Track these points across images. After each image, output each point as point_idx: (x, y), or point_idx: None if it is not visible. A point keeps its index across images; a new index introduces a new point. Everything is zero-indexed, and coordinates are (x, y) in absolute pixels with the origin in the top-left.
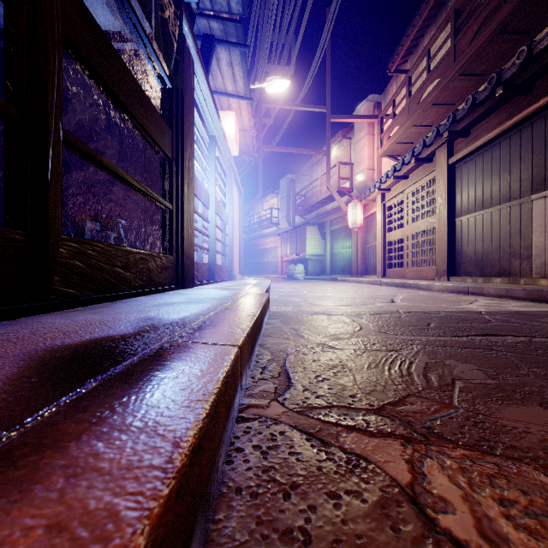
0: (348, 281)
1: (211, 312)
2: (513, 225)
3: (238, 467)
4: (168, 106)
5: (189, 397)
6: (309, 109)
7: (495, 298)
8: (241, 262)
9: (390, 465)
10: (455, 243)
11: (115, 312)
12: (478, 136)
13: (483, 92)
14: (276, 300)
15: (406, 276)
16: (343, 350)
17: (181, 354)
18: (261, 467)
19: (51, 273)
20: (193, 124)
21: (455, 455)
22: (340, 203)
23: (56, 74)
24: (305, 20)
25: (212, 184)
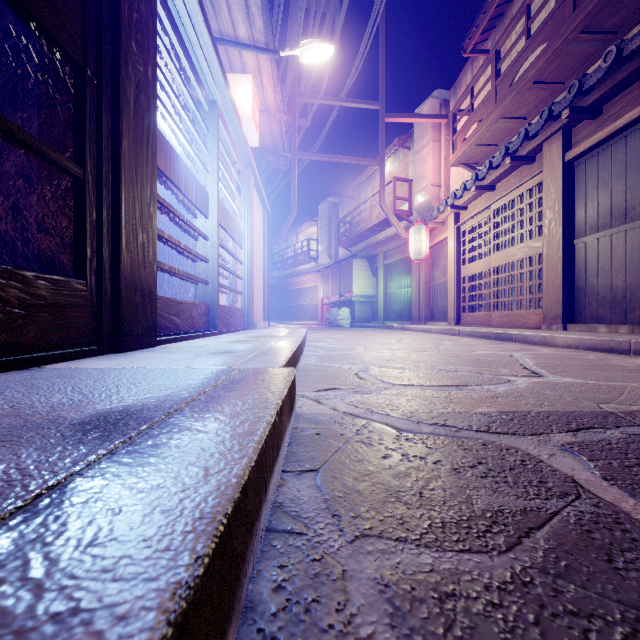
0: (408, 329)
1: None
2: None
3: None
4: None
5: None
6: (358, 105)
7: None
8: (267, 304)
9: None
10: (575, 276)
11: None
12: (617, 114)
13: (637, 37)
14: (313, 368)
15: (492, 323)
16: None
17: None
18: None
19: None
20: (151, 28)
21: None
22: (398, 228)
23: None
24: None
25: (213, 178)
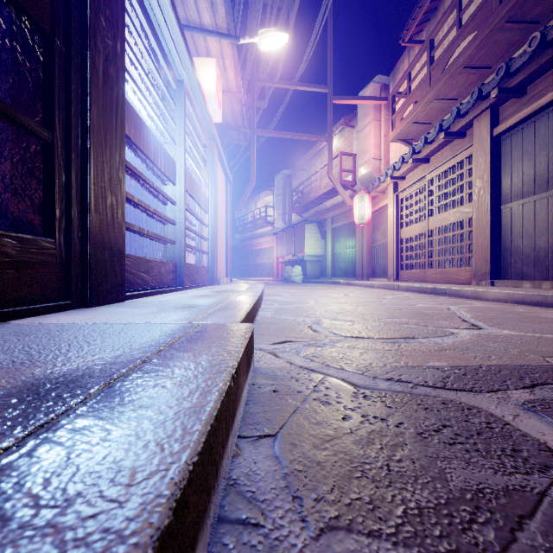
0: (353, 284)
1: None
2: None
3: None
4: None
5: None
6: (309, 88)
7: None
8: (230, 262)
9: None
10: (501, 237)
11: None
12: (540, 93)
13: None
14: (270, 321)
15: (427, 279)
16: None
17: None
18: None
19: None
20: (120, 6)
21: None
22: (344, 196)
23: None
24: None
25: (180, 149)
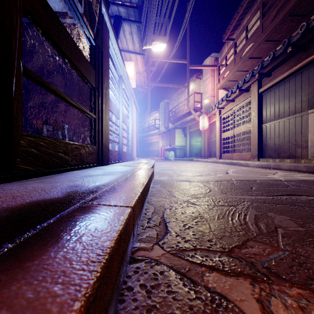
0: (199, 161)
1: (116, 181)
2: (297, 128)
3: (128, 306)
4: (93, 56)
5: (86, 259)
6: (177, 61)
7: (287, 171)
8: (138, 150)
9: (244, 304)
10: (263, 139)
11: (54, 181)
12: (276, 76)
13: (279, 50)
14: (157, 172)
15: (233, 158)
16: (200, 205)
17: (89, 214)
18: (146, 306)
19: (15, 156)
20: (108, 68)
21: (292, 294)
22: (195, 116)
23: (18, 30)
24: (174, 9)
25: (120, 104)
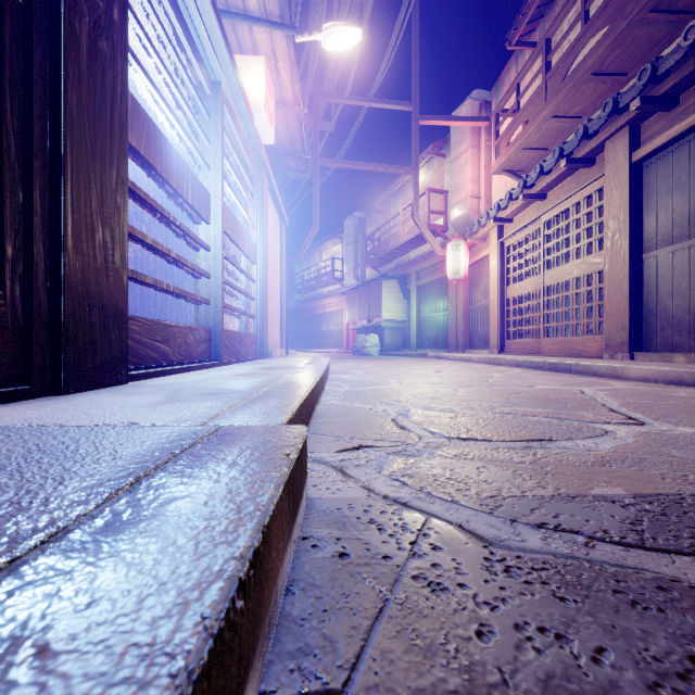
0: (445, 358)
1: None
2: None
3: None
4: None
5: None
6: (388, 106)
7: None
8: (286, 329)
9: None
10: (644, 296)
11: None
12: None
13: None
14: (337, 412)
15: (542, 351)
16: None
17: None
18: None
19: None
20: None
21: None
22: (433, 244)
23: None
24: None
25: (216, 175)
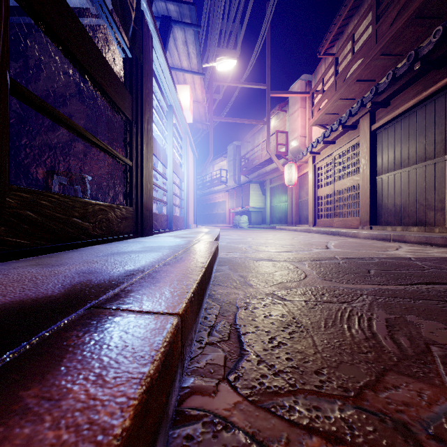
0: (284, 229)
1: (159, 262)
2: (428, 182)
3: None
4: (128, 73)
5: None
6: (252, 86)
7: (415, 244)
8: (196, 213)
9: None
10: (377, 197)
11: (59, 264)
12: (397, 106)
13: (402, 68)
14: (224, 246)
15: (334, 225)
16: (294, 302)
17: (96, 335)
18: None
19: None
20: (151, 91)
21: None
22: (278, 164)
23: (3, 22)
24: (249, 10)
25: (170, 146)
